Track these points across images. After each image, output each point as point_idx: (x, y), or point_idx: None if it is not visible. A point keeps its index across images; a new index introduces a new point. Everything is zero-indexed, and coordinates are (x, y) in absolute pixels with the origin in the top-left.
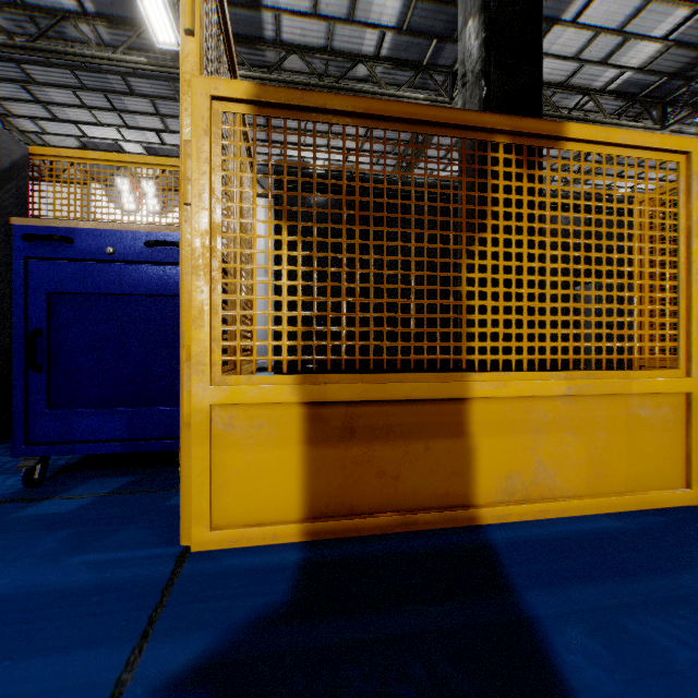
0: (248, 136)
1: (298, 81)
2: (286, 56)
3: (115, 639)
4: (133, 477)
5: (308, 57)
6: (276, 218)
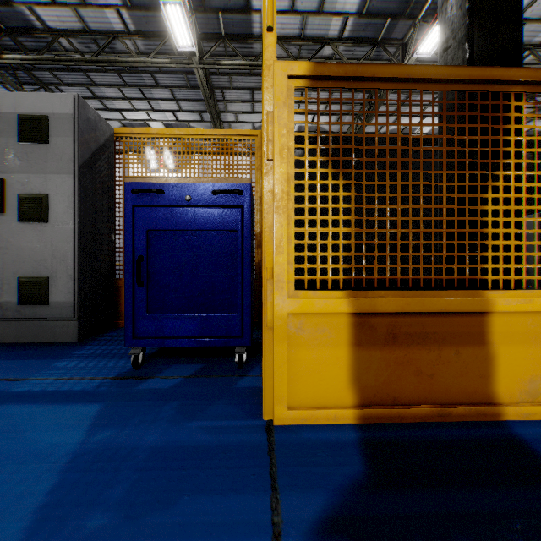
0: None
1: None
2: None
3: (253, 489)
4: (200, 364)
5: (285, 44)
6: None
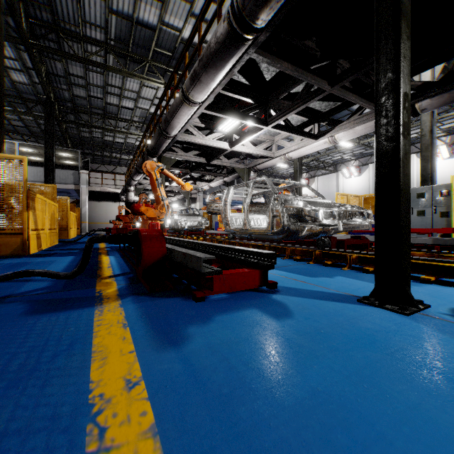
0: None
1: None
2: None
3: (47, 254)
4: None
5: None
6: None
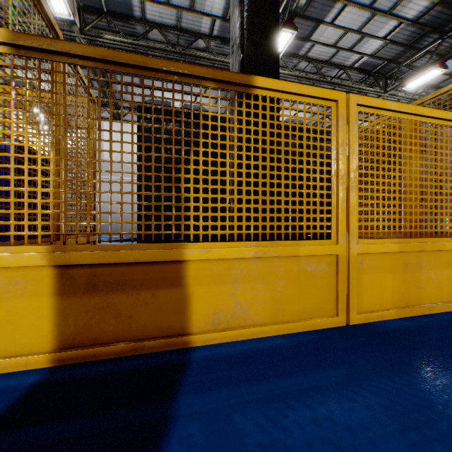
0: (82, 78)
1: (157, 47)
2: (149, 30)
3: None
4: None
5: (165, 32)
6: (138, 138)
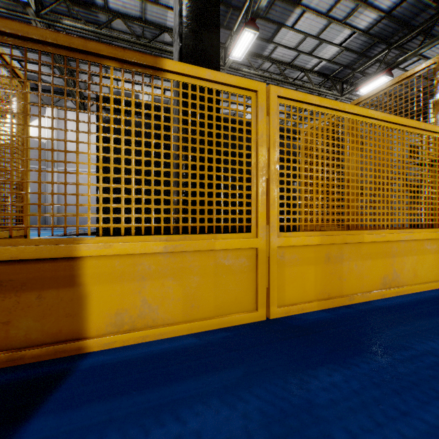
0: (4, 56)
1: (121, 37)
2: (112, 19)
3: None
4: None
5: (129, 23)
6: (98, 129)
